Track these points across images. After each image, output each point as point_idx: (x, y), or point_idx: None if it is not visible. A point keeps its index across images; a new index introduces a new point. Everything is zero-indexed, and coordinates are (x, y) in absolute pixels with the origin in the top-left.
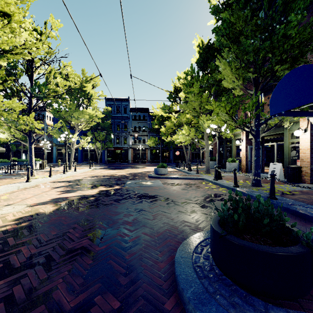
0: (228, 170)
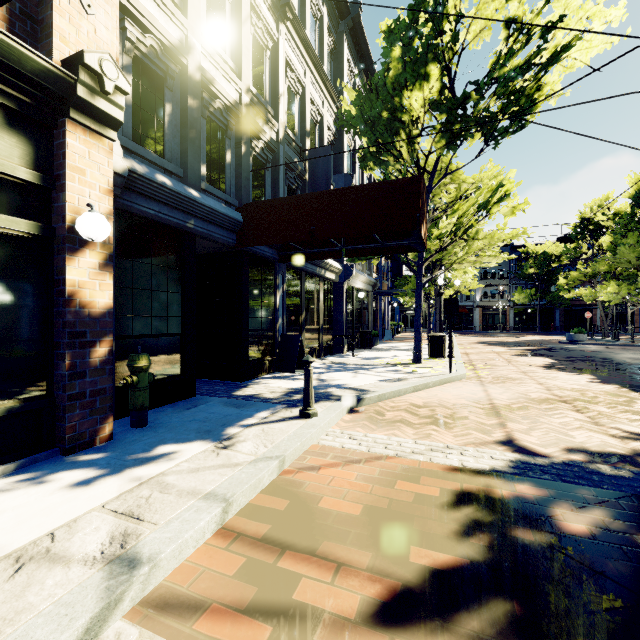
0: None
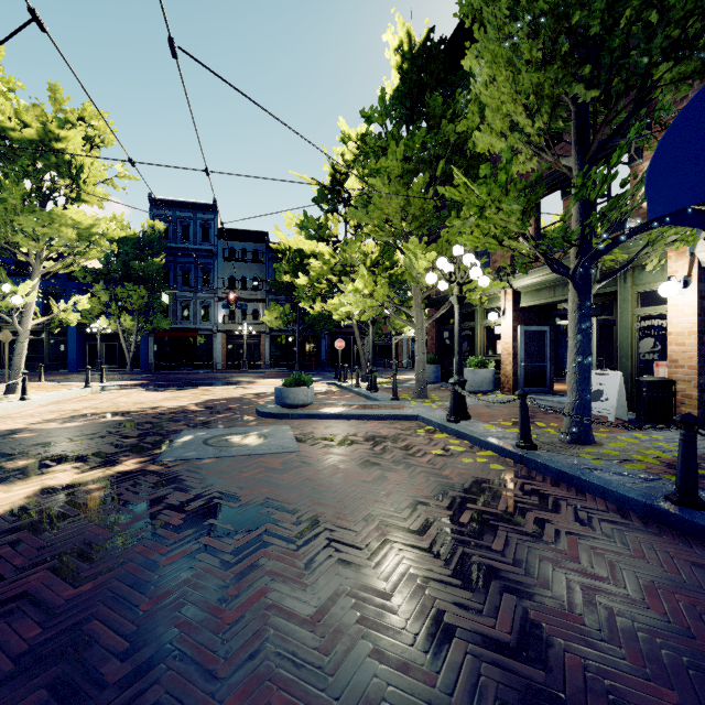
0: (469, 389)
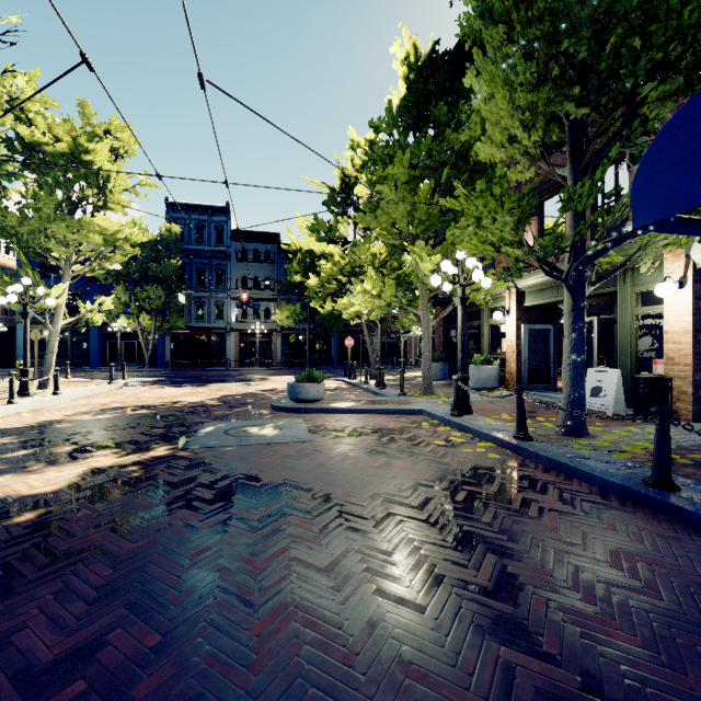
0: (474, 386)
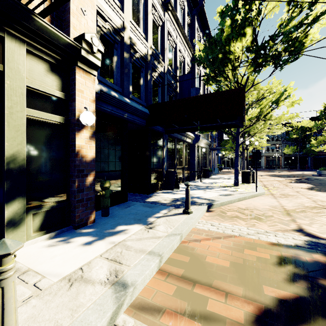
0: None
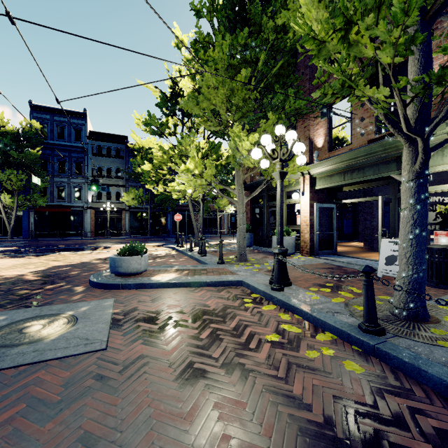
0: None
